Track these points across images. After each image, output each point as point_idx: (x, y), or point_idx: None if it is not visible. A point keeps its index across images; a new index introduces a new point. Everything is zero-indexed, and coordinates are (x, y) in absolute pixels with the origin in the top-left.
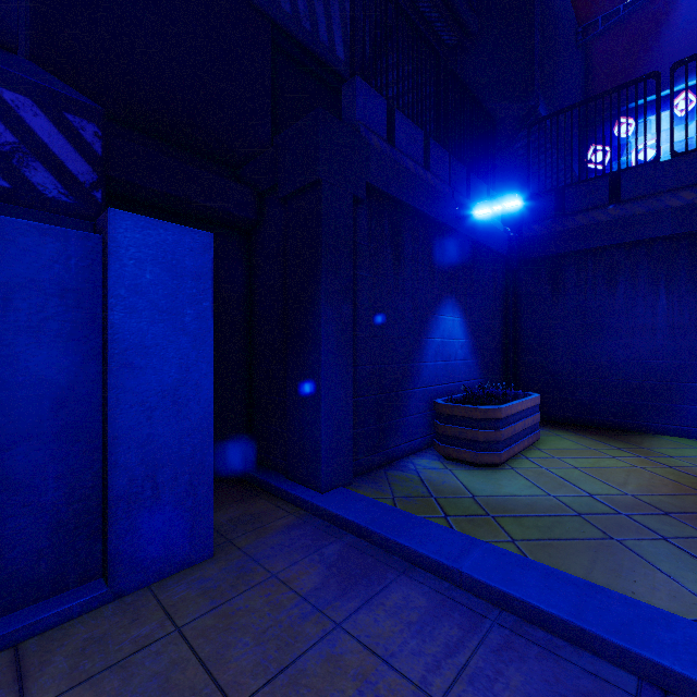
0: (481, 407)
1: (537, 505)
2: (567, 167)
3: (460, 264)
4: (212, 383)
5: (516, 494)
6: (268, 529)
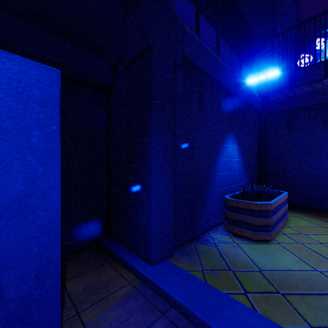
0: (258, 203)
1: (312, 282)
2: (289, 65)
3: (236, 114)
4: (59, 193)
5: (291, 269)
6: (110, 300)
